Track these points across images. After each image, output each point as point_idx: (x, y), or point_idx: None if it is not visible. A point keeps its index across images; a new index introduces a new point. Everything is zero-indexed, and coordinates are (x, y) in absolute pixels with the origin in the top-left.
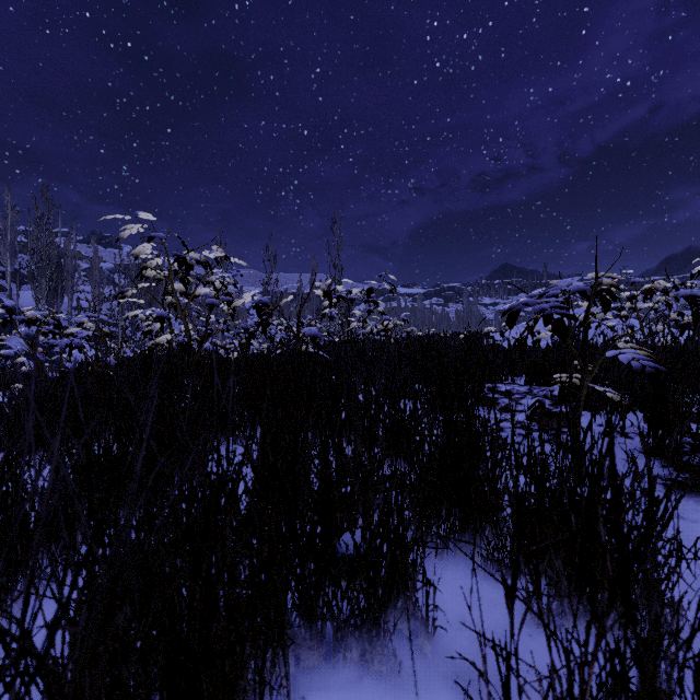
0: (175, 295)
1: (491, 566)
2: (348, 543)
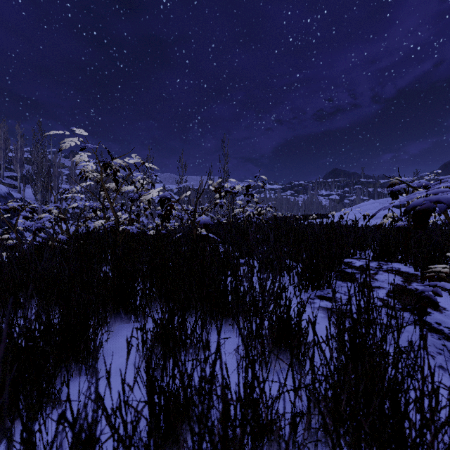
0: (105, 191)
1: None
2: None
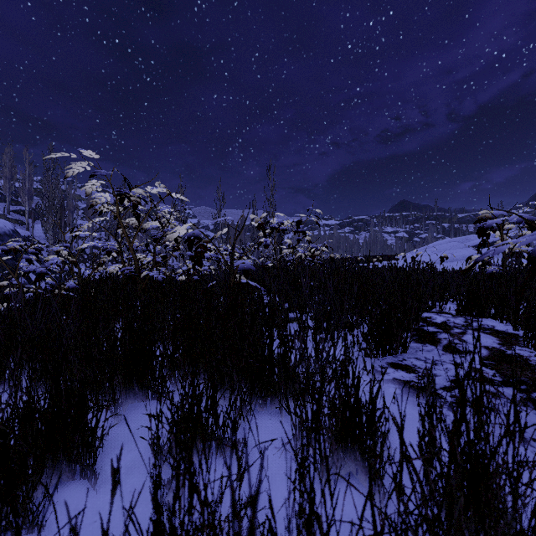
0: (123, 228)
1: None
2: None
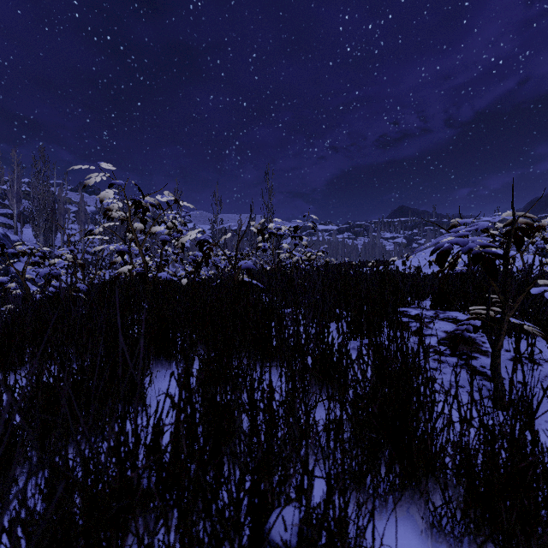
0: (134, 233)
1: (435, 529)
2: (280, 528)
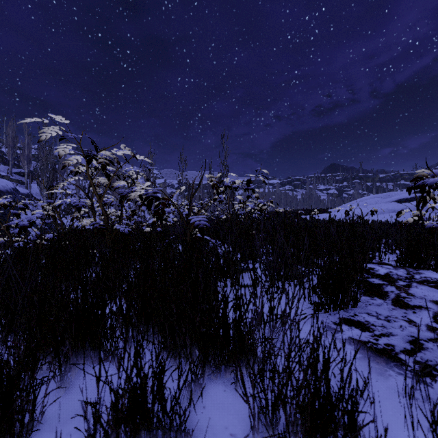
0: (93, 187)
1: None
2: None
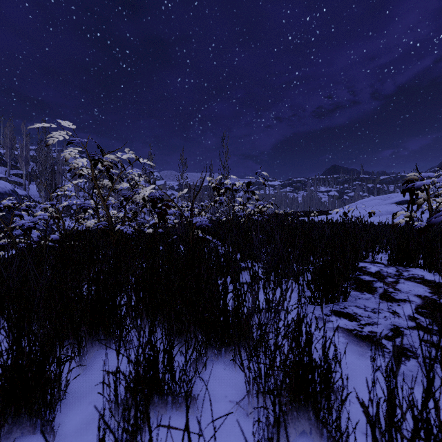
0: (97, 189)
1: None
2: None
